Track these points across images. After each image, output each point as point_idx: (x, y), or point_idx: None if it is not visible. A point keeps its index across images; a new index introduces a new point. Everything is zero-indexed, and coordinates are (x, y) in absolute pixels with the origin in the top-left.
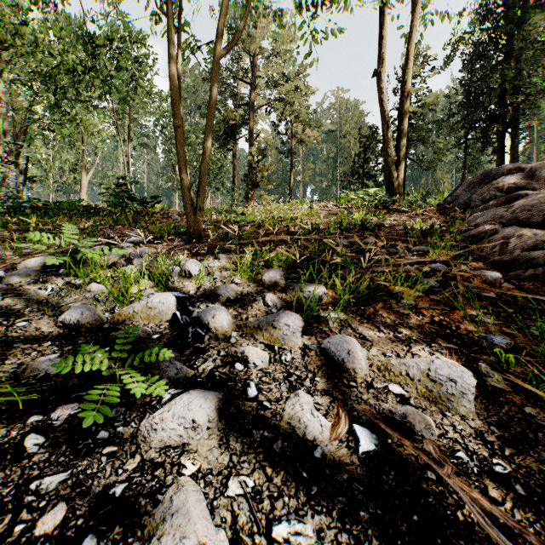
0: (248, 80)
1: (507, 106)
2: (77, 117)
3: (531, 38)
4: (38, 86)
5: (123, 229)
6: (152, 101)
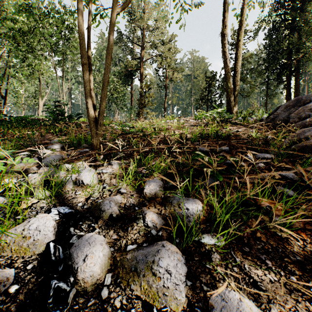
0: (140, 44)
1: (292, 60)
2: (32, 63)
3: (307, 19)
4: (7, 44)
5: (52, 136)
6: (77, 53)
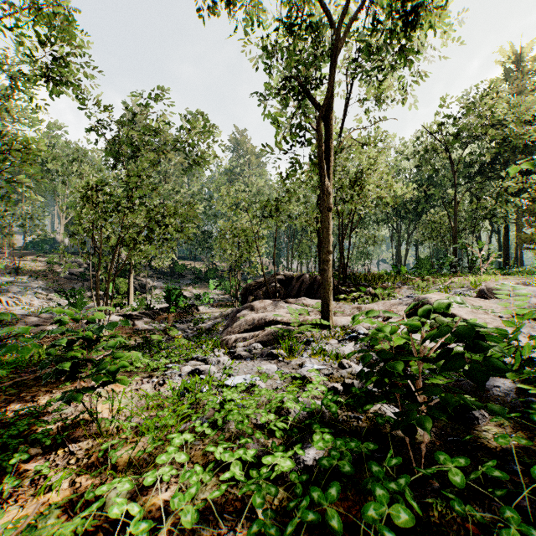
0: None
1: None
2: None
3: None
4: None
5: None
6: None
